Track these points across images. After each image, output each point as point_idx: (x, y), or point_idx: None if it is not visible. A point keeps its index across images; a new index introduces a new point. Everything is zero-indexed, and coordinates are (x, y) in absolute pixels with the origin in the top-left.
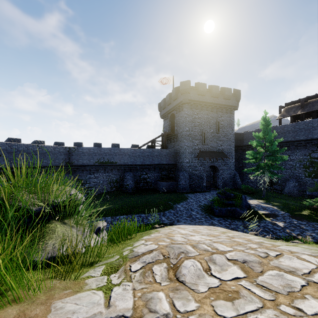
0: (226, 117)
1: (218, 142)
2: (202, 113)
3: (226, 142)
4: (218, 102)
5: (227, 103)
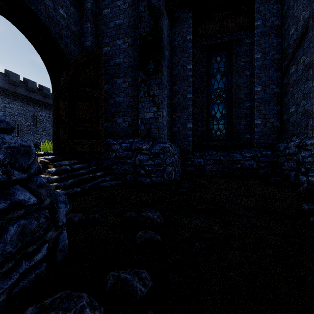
0: (45, 113)
1: (36, 135)
2: (16, 103)
3: (45, 136)
4: (35, 97)
5: (46, 101)
